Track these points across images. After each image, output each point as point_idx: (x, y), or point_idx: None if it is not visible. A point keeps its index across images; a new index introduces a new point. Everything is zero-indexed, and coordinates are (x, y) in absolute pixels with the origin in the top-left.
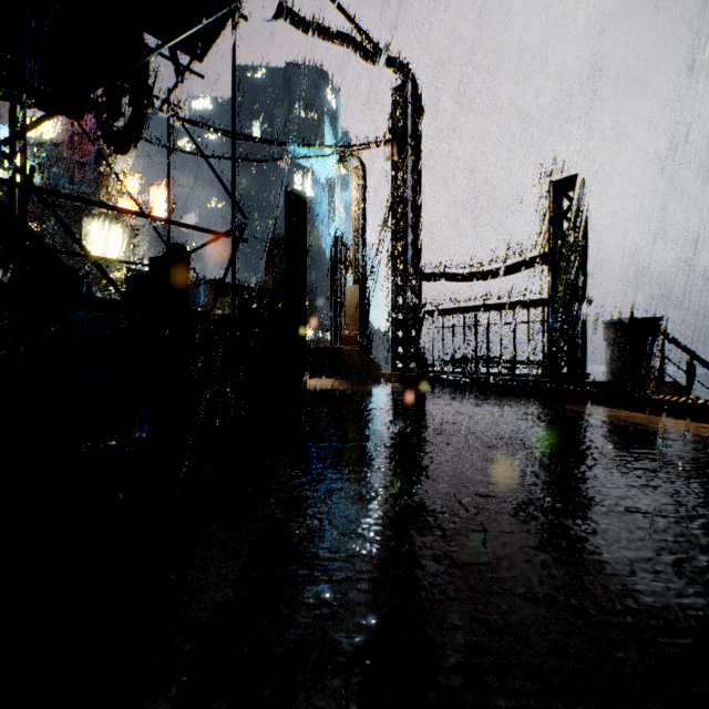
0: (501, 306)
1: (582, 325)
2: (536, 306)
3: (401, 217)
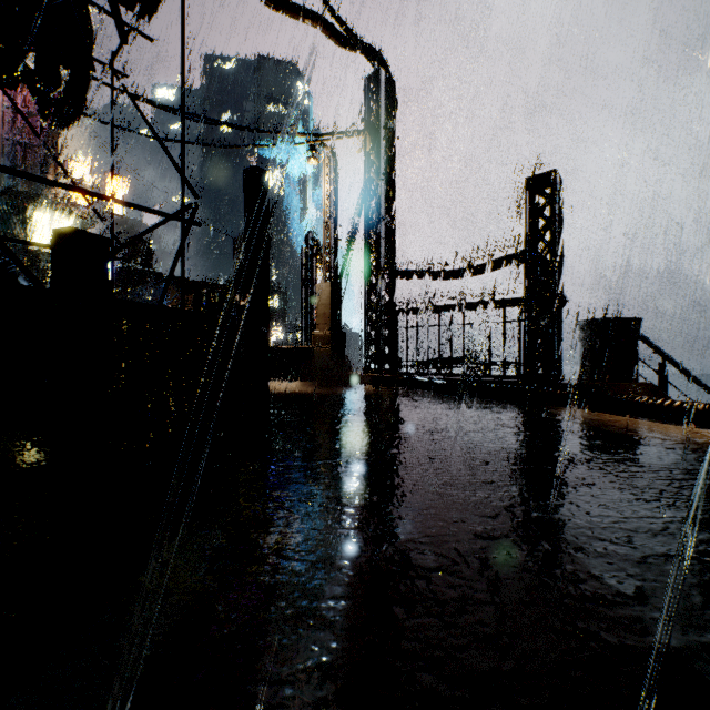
0: (477, 305)
1: (558, 325)
2: (513, 305)
3: (374, 212)
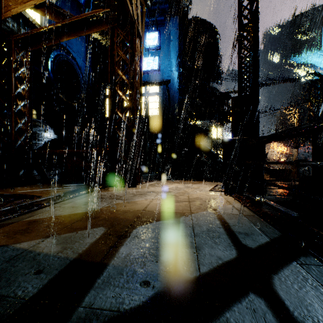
0: None
1: None
2: None
3: None
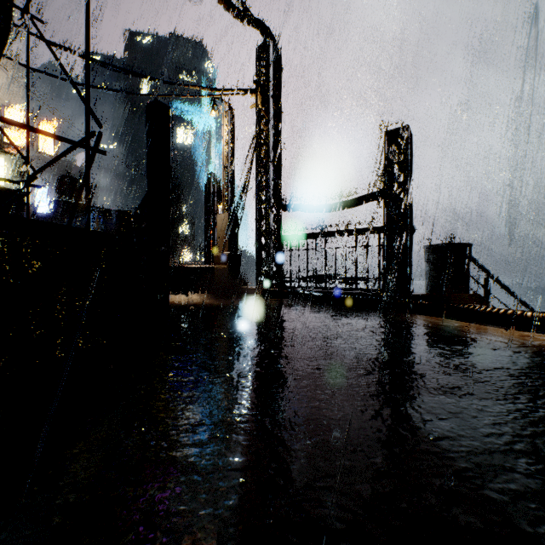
0: (346, 232)
1: (409, 248)
2: (374, 233)
3: (264, 156)
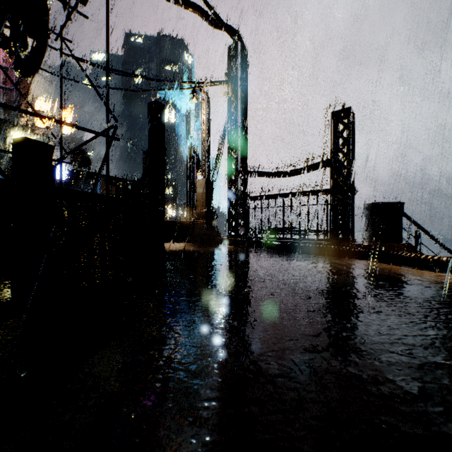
0: (300, 193)
1: (351, 206)
2: (323, 194)
3: (234, 133)
